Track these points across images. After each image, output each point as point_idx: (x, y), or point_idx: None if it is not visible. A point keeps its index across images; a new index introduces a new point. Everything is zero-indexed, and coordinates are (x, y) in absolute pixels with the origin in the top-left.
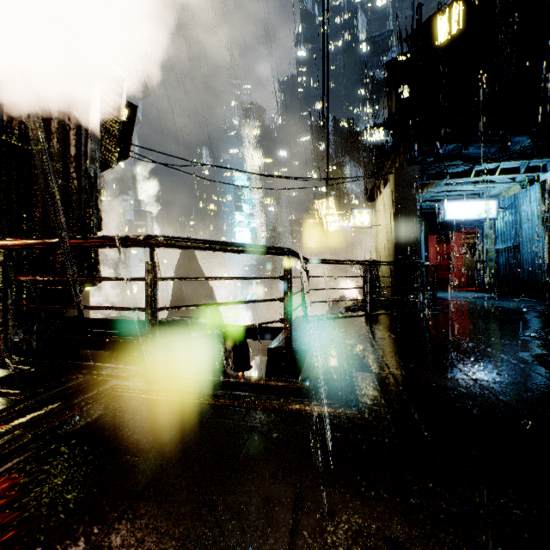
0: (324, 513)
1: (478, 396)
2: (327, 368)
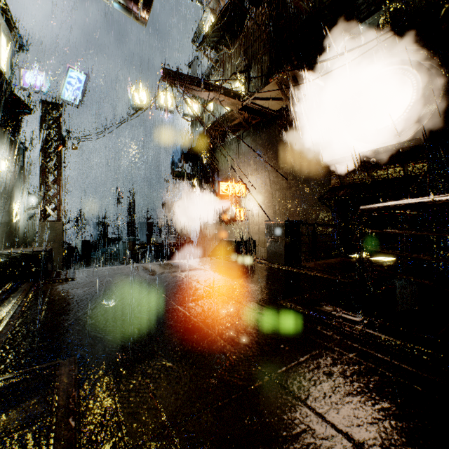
0: (250, 287)
1: (248, 345)
2: (355, 319)
